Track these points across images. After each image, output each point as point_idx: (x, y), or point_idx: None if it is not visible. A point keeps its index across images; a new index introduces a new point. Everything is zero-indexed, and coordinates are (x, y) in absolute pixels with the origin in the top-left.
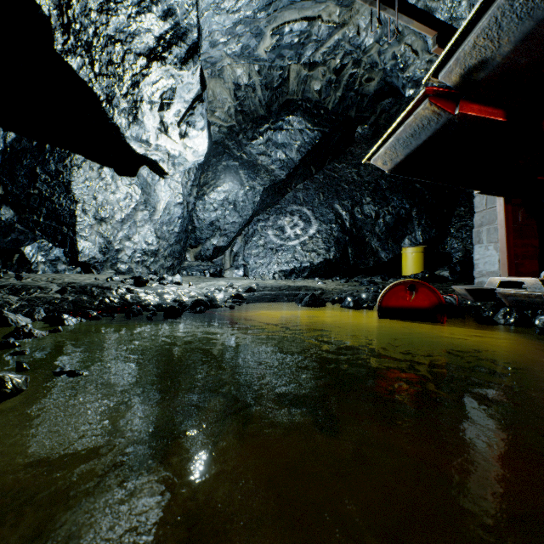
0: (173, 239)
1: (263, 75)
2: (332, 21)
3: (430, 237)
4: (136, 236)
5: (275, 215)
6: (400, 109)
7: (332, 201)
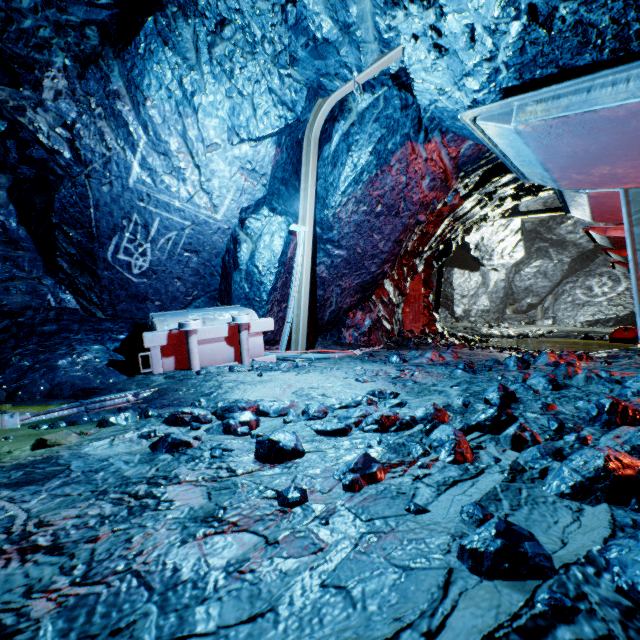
0: (498, 301)
1: None
2: None
3: None
4: (478, 302)
5: (583, 277)
6: None
7: None
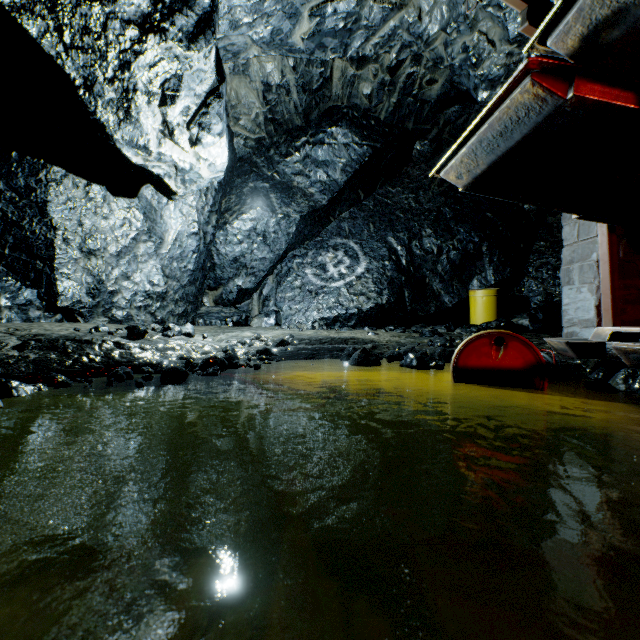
0: (186, 278)
1: (299, 72)
2: (387, 1)
3: (504, 278)
4: (137, 274)
5: (315, 250)
6: (469, 119)
7: (385, 232)
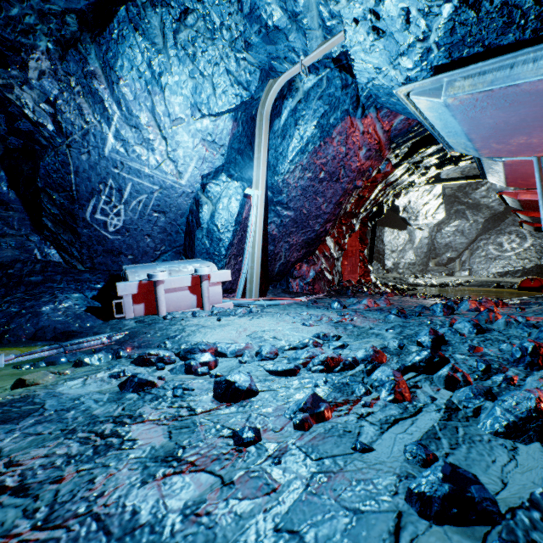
0: (422, 255)
1: None
2: None
3: None
4: (405, 256)
5: (495, 235)
6: None
7: None
